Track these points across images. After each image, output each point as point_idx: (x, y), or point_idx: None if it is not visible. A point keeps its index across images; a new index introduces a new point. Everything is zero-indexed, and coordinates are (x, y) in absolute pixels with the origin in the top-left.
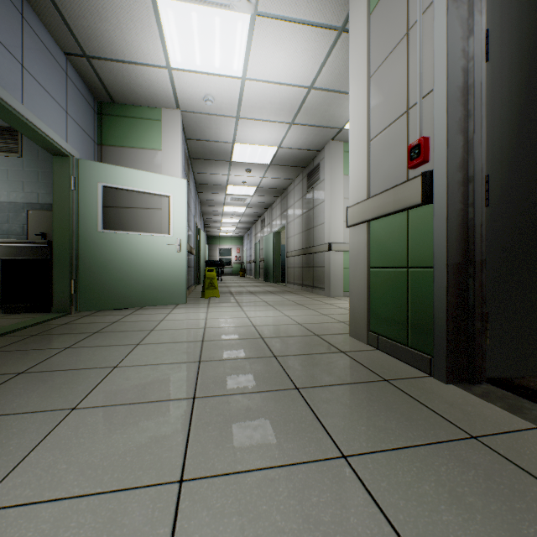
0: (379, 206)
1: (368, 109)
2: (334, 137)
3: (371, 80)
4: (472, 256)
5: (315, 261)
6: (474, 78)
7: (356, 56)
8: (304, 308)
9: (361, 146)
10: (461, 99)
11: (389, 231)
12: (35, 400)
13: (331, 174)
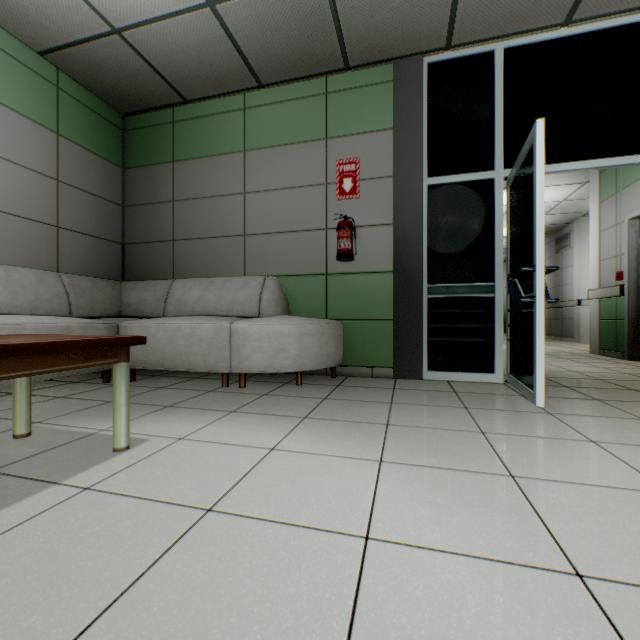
0: (603, 293)
1: (599, 246)
2: (583, 215)
3: (600, 233)
4: (639, 316)
5: (564, 314)
6: (639, 253)
7: (592, 218)
8: (557, 346)
9: (595, 262)
10: (634, 260)
11: (609, 304)
12: None
13: (579, 244)
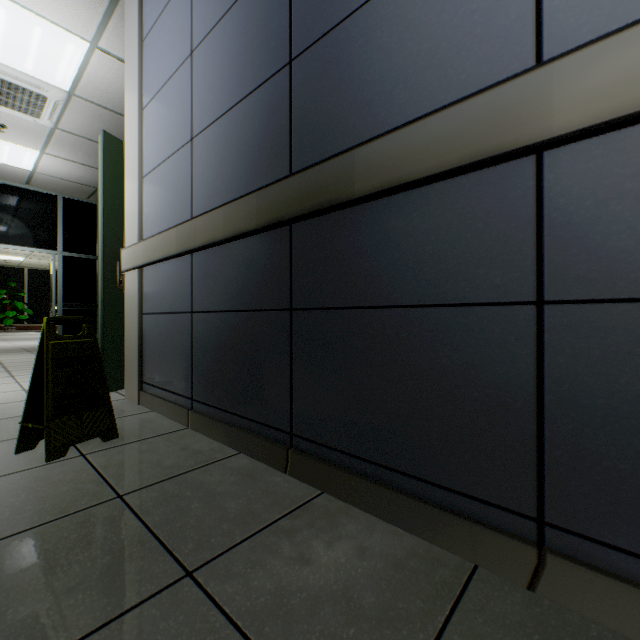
0: None
1: None
2: None
3: None
4: None
5: None
6: None
7: None
8: None
9: None
10: None
11: None
12: None
13: None
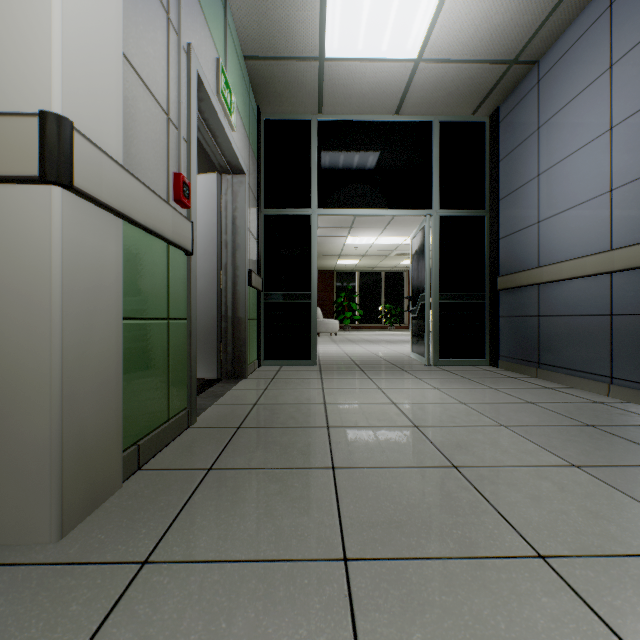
0: (158, 217)
1: None
2: None
3: None
4: None
5: None
6: None
7: None
8: None
9: (110, 24)
10: None
11: (150, 260)
12: (554, 432)
13: None
